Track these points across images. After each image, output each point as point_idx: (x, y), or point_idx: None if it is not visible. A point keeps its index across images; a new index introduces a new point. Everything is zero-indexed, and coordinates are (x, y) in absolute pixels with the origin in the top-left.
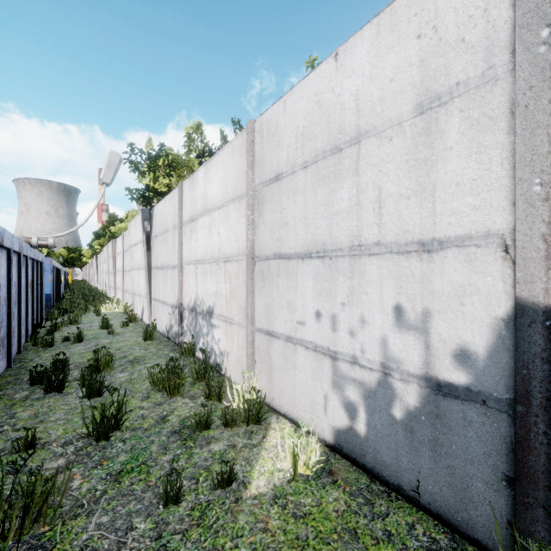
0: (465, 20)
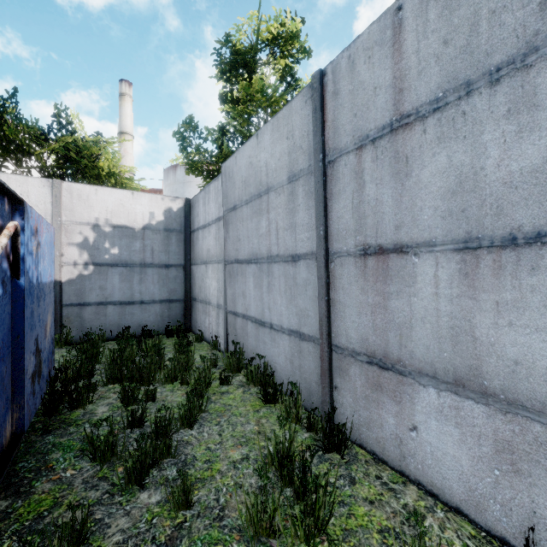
0: (39, 201)
